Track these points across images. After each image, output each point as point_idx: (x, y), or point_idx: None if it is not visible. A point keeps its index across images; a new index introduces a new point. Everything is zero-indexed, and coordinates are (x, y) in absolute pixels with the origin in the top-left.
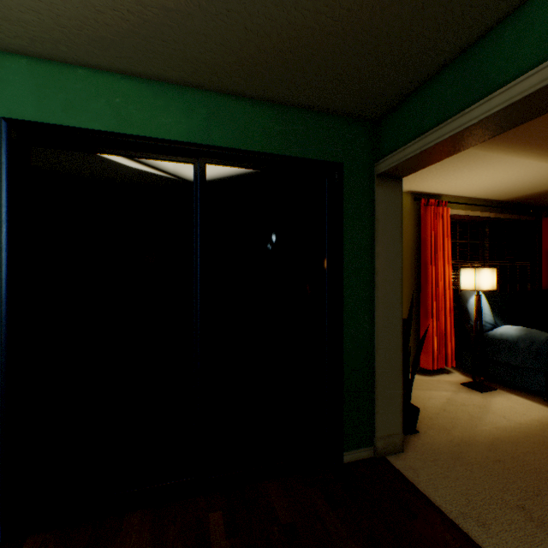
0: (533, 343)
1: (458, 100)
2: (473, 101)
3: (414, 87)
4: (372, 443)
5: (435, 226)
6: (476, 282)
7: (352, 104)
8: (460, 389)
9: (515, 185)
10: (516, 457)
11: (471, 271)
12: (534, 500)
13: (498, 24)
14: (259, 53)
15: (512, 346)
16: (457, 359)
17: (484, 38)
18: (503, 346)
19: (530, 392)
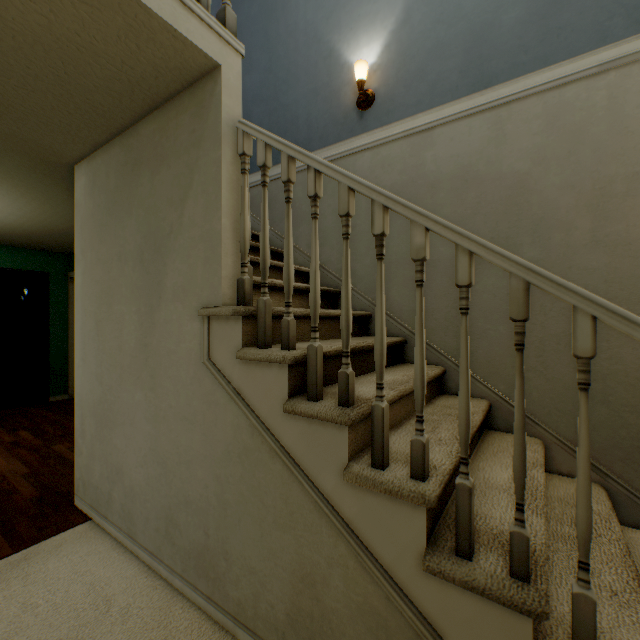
0: None
1: None
2: None
3: None
4: (68, 393)
5: None
6: None
7: (52, 250)
8: None
9: None
10: None
11: None
12: None
13: None
14: None
15: None
16: None
17: None
18: None
19: None
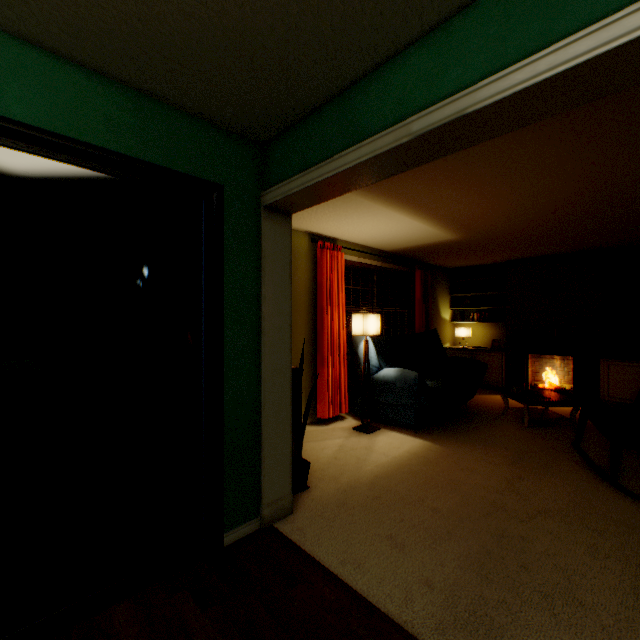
0: (406, 382)
1: (337, 141)
2: (349, 146)
3: (299, 117)
4: (259, 513)
5: (331, 270)
6: (365, 327)
7: (233, 117)
8: (351, 434)
9: (396, 238)
10: (390, 490)
11: (360, 317)
12: (400, 526)
13: (367, 76)
14: (89, 3)
15: (392, 386)
16: (351, 404)
17: (356, 86)
18: (385, 387)
19: (405, 426)
